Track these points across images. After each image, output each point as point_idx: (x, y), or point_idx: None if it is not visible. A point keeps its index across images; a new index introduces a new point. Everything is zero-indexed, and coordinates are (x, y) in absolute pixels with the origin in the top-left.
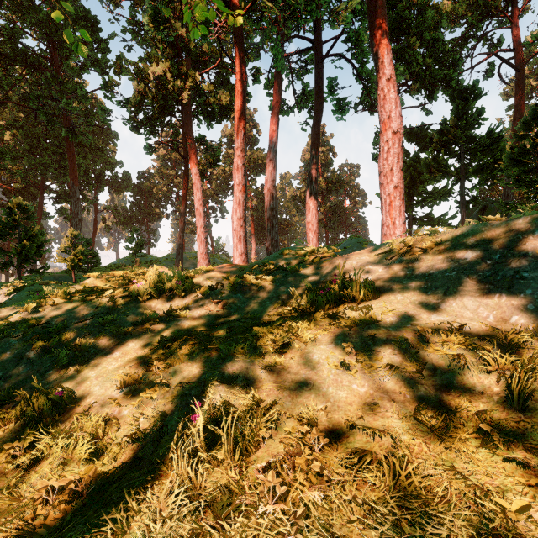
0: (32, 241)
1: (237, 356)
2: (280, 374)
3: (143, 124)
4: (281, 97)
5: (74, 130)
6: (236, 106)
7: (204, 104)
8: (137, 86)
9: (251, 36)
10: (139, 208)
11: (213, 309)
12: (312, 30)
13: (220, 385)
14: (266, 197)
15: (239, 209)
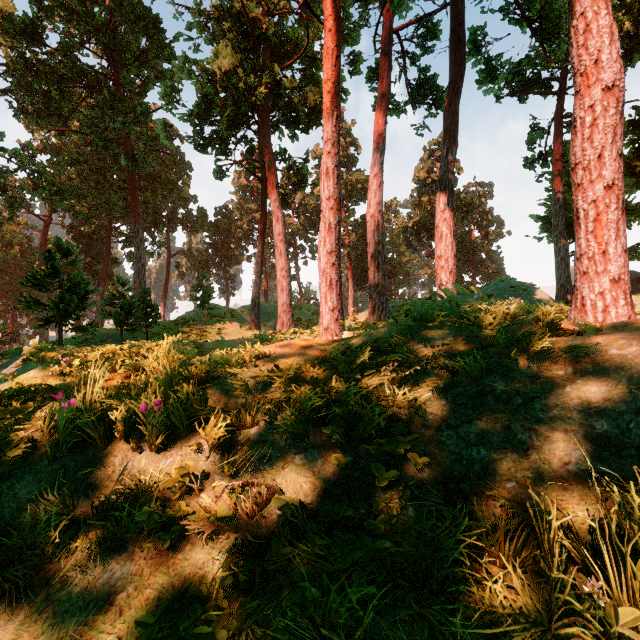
0: (74, 292)
1: None
2: None
3: (210, 140)
4: (389, 88)
5: (134, 157)
6: (325, 73)
7: (287, 108)
8: (201, 89)
9: (348, 14)
10: (215, 251)
11: (228, 518)
12: None
13: None
14: (368, 227)
15: (329, 238)
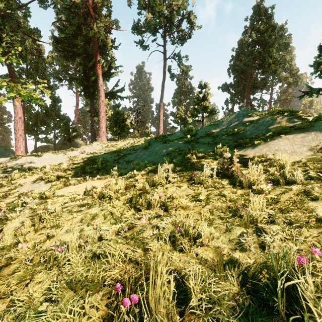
0: None
1: None
2: None
3: None
4: None
5: None
6: None
7: None
8: None
9: None
10: None
11: None
12: None
13: None
14: None
15: None
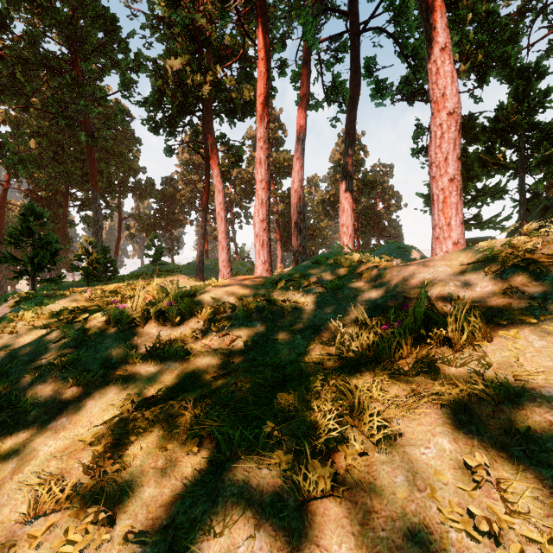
0: (46, 249)
1: (244, 459)
2: (328, 516)
3: (162, 124)
4: (309, 90)
5: (94, 134)
6: (258, 89)
7: (226, 101)
8: (155, 83)
9: (277, 26)
10: (162, 215)
11: (218, 346)
12: (343, 16)
13: (204, 540)
14: (292, 200)
15: (261, 210)
